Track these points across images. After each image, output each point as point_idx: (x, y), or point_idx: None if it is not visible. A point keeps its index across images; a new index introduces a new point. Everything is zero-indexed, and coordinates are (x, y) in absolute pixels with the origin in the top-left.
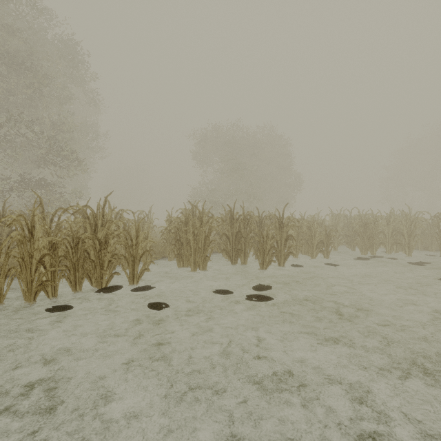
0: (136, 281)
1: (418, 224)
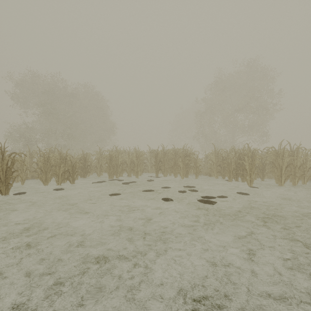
0: None
1: (140, 157)
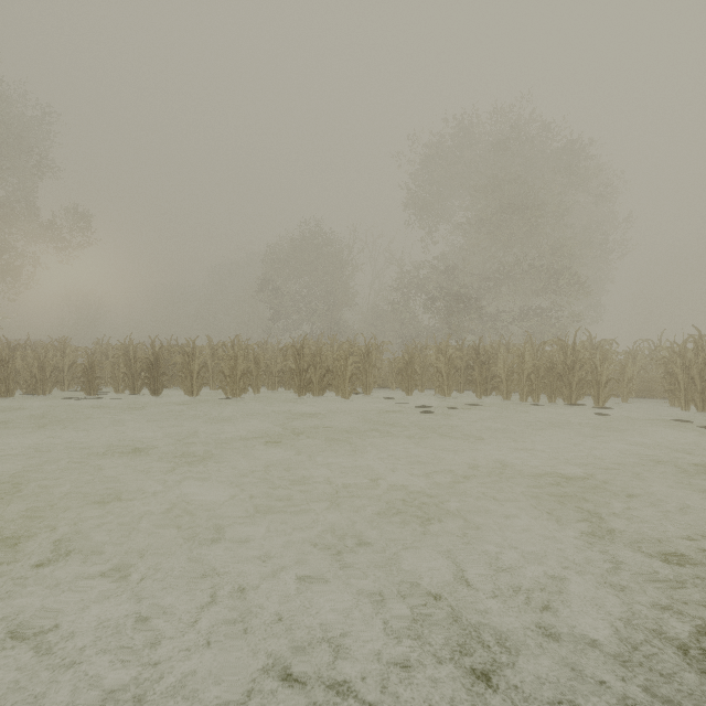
0: (601, 404)
1: None
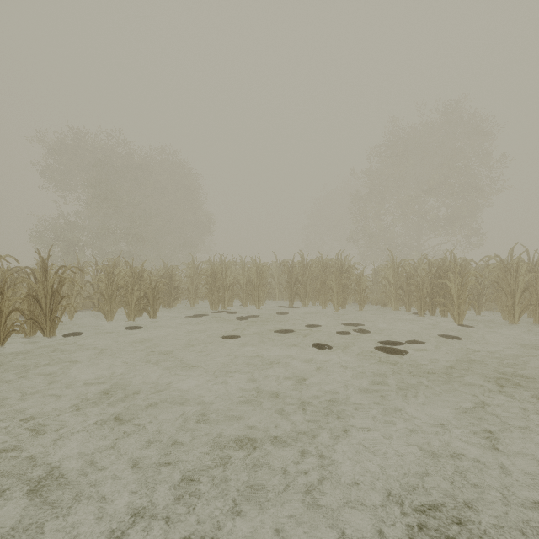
0: None
1: (264, 274)
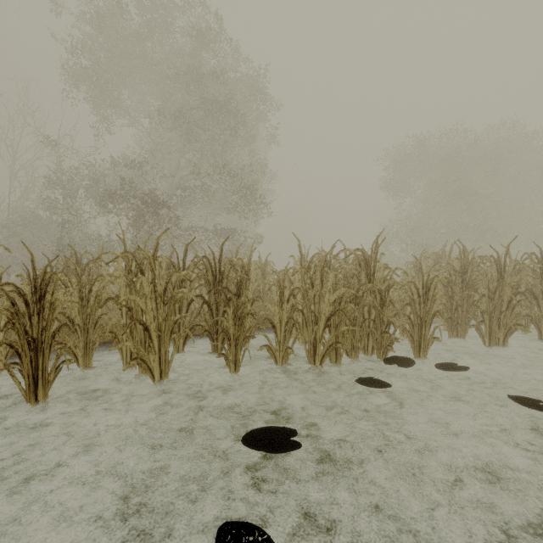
0: (422, 353)
1: None
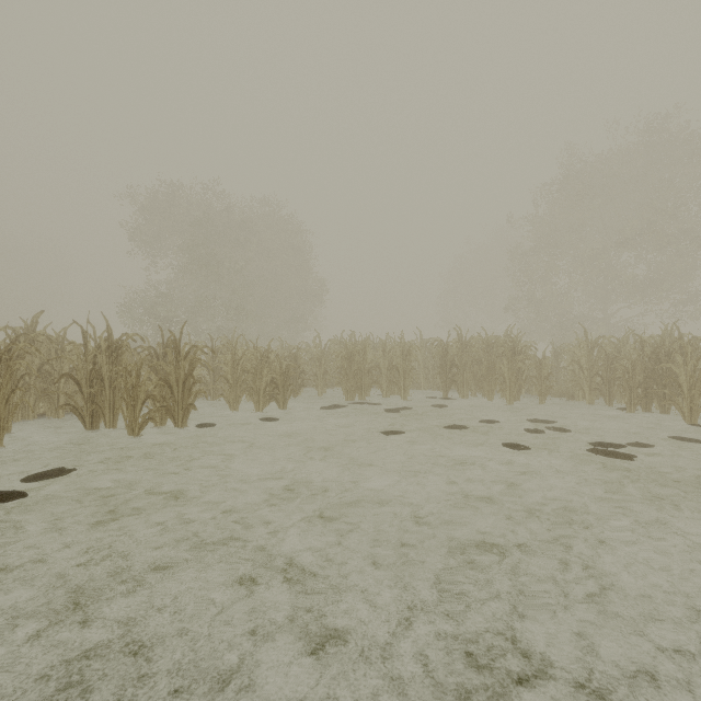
0: None
1: (413, 356)
